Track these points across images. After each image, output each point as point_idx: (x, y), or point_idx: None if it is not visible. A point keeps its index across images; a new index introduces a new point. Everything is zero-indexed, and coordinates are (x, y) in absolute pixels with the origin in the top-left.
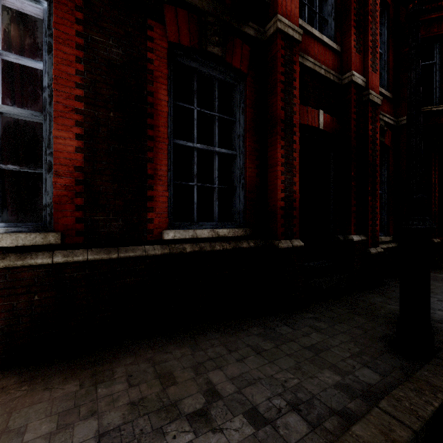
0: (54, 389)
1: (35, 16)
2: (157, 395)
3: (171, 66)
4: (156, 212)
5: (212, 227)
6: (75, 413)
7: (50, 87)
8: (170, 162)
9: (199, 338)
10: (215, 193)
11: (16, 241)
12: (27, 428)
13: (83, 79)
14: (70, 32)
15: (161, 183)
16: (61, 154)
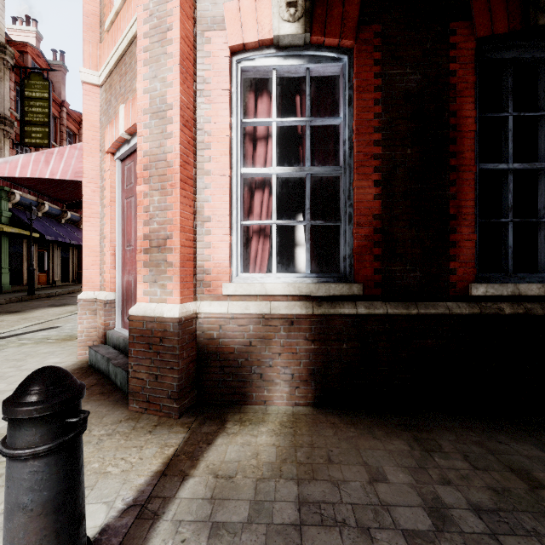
0: (382, 440)
1: (329, 75)
2: (526, 493)
3: (475, 70)
4: (459, 261)
5: (541, 280)
6: (425, 474)
7: (349, 139)
8: (476, 195)
9: (542, 438)
10: (542, 230)
11: (329, 291)
12: (384, 469)
13: (380, 121)
14: (369, 77)
15: (466, 223)
16: (361, 204)
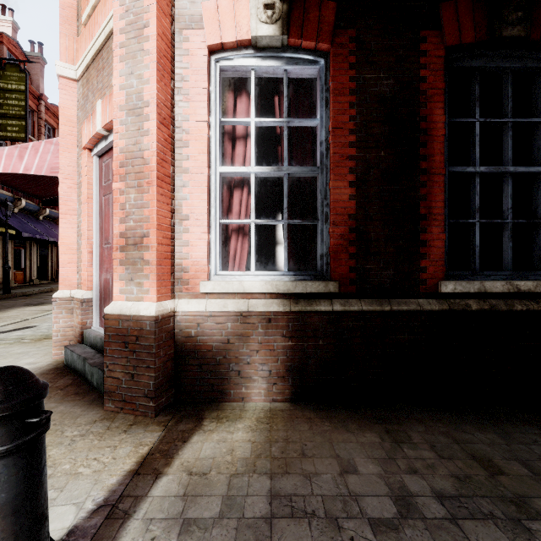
0: (355, 433)
1: (307, 77)
2: (486, 479)
3: (445, 77)
4: (429, 260)
5: (505, 278)
6: (394, 464)
7: (326, 141)
8: (445, 196)
9: (504, 427)
10: (507, 231)
11: (305, 289)
12: (355, 461)
13: (355, 123)
14: (344, 81)
15: (436, 223)
16: (337, 203)
